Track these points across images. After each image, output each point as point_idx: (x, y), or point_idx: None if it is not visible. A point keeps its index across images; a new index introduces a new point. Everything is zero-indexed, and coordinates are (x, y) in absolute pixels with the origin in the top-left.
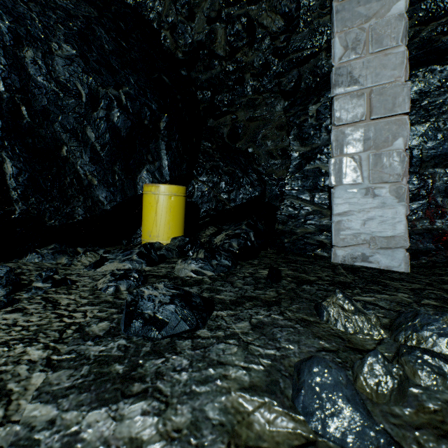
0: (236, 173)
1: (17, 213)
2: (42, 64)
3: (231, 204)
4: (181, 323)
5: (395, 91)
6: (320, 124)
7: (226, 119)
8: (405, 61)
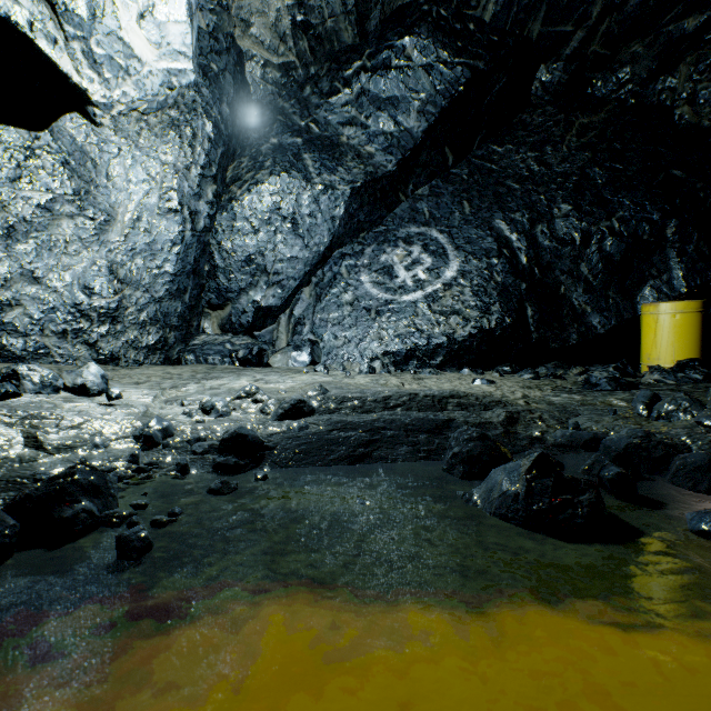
0: None
1: (533, 340)
2: (546, 231)
3: None
4: (607, 386)
5: None
6: None
7: None
8: None
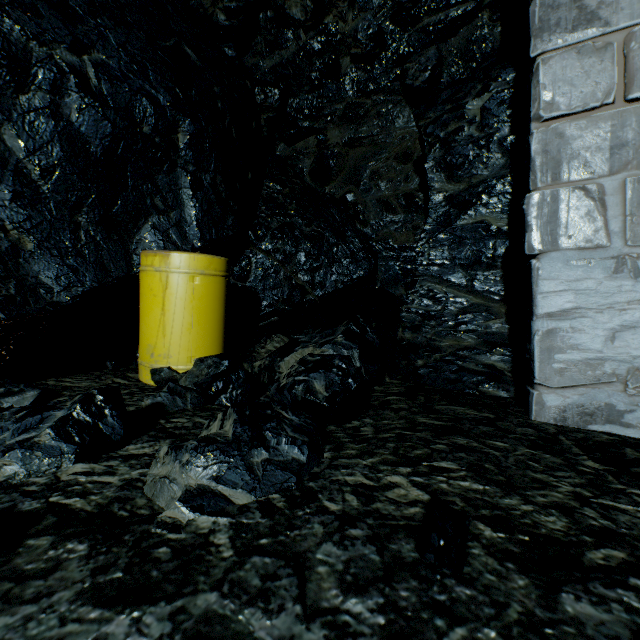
0: (326, 238)
1: None
2: None
3: (316, 292)
4: None
5: None
6: (488, 135)
7: (308, 143)
8: None
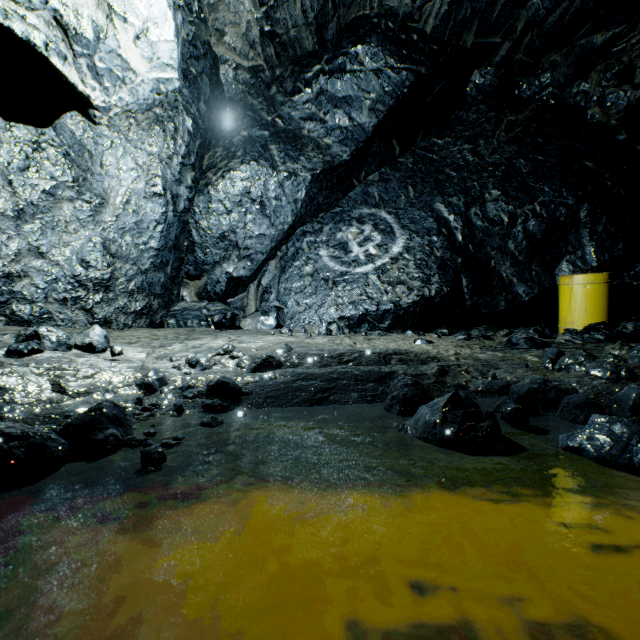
0: None
1: (467, 306)
2: (479, 213)
3: None
4: (524, 345)
5: None
6: None
7: None
8: None
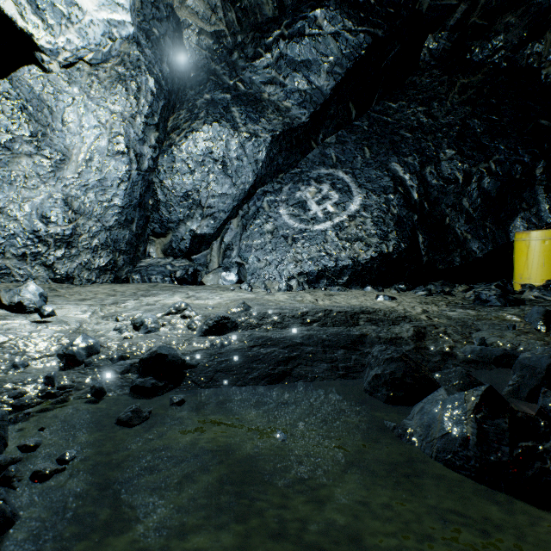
0: None
1: (424, 262)
2: (434, 171)
3: None
4: (497, 302)
5: None
6: None
7: None
8: None
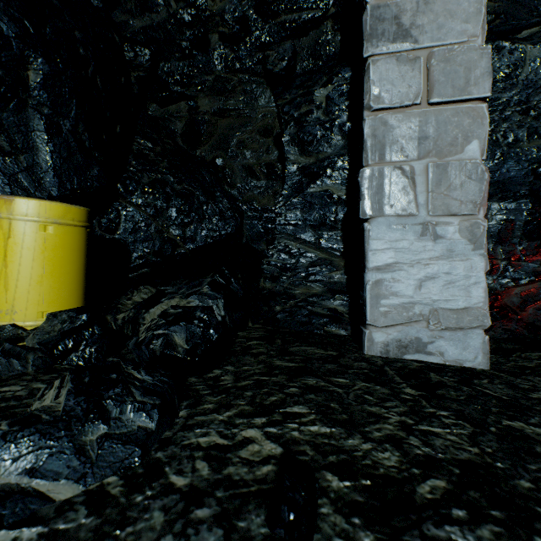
0: (197, 196)
1: None
2: None
3: (187, 246)
4: None
5: (470, 58)
6: (332, 120)
7: (179, 107)
8: (484, 9)
